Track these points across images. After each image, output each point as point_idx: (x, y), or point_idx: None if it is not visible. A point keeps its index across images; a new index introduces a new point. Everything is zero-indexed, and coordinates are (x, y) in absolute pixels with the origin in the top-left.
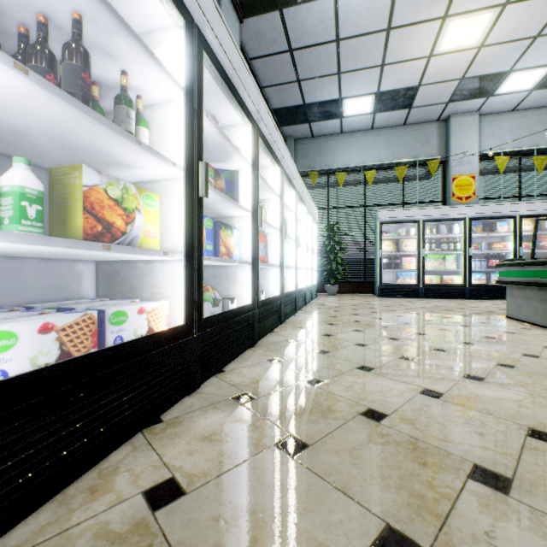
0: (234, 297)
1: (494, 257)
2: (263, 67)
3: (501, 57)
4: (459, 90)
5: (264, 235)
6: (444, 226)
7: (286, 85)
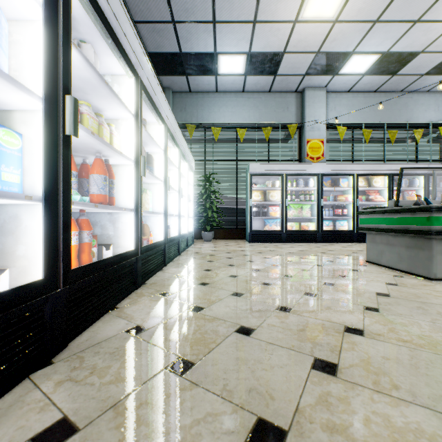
0: (15, 264)
1: (338, 207)
2: None
3: (348, 37)
4: (314, 64)
5: (108, 165)
6: (302, 180)
7: (161, 25)
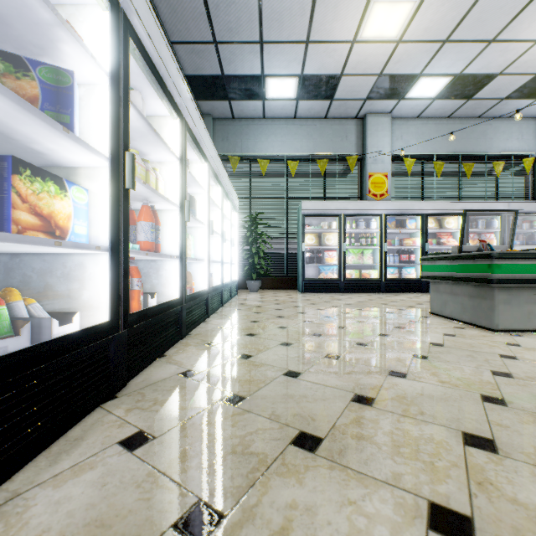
0: (80, 309)
1: (405, 252)
2: (170, 14)
3: (414, 58)
4: (376, 87)
5: (154, 211)
6: (362, 220)
7: (201, 46)
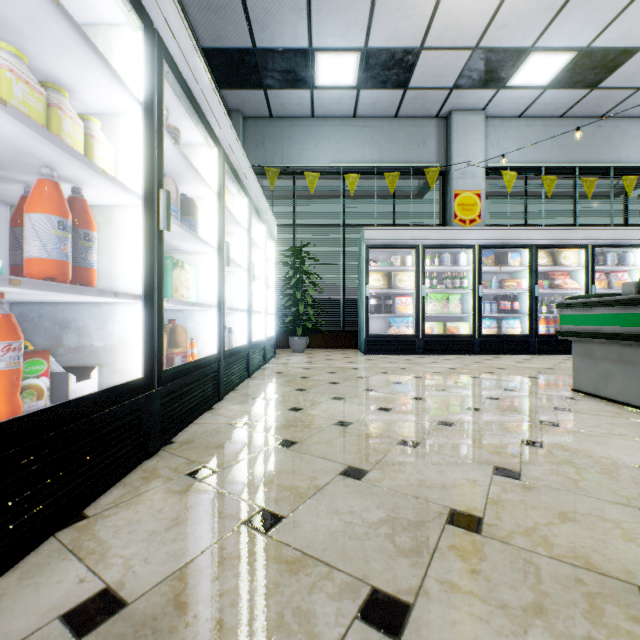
0: None
1: (505, 298)
2: None
3: (527, 20)
4: (468, 68)
5: (78, 199)
6: (448, 254)
7: None
